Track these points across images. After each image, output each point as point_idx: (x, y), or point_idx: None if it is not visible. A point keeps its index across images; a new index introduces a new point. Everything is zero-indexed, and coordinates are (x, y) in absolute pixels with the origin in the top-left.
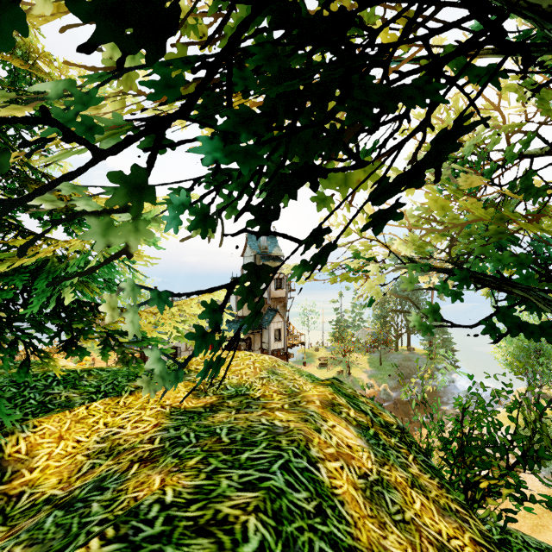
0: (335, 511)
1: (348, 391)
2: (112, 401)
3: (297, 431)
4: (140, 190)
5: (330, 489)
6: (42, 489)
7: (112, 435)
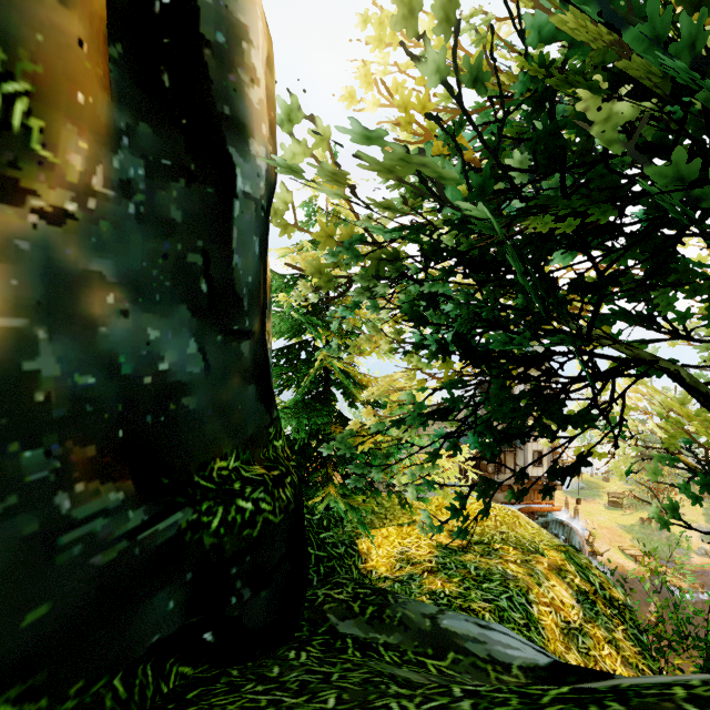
0: (537, 630)
1: (582, 561)
2: (399, 528)
3: (522, 581)
4: (435, 454)
5: (537, 619)
6: (380, 571)
7: (405, 551)
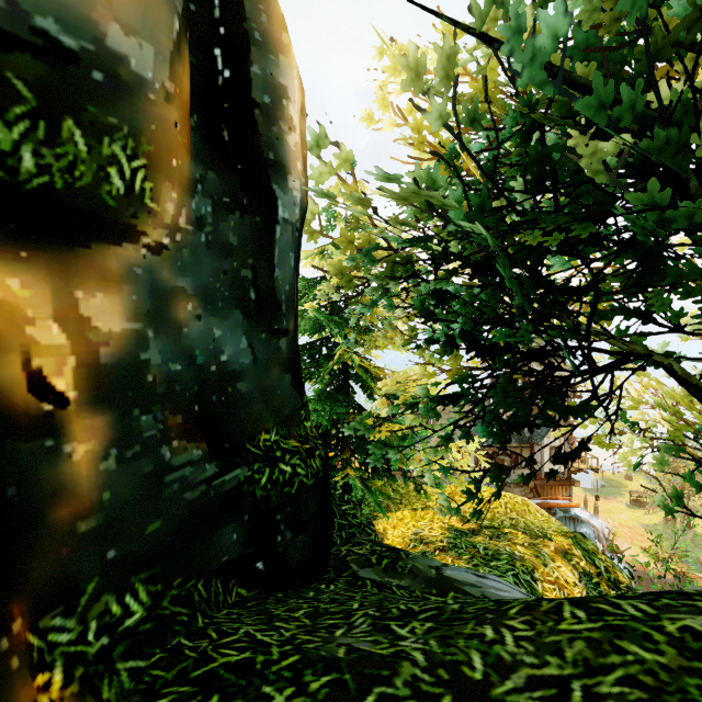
0: None
1: (589, 546)
2: (413, 512)
3: (528, 561)
4: (446, 440)
5: (541, 594)
6: None
7: (419, 532)
